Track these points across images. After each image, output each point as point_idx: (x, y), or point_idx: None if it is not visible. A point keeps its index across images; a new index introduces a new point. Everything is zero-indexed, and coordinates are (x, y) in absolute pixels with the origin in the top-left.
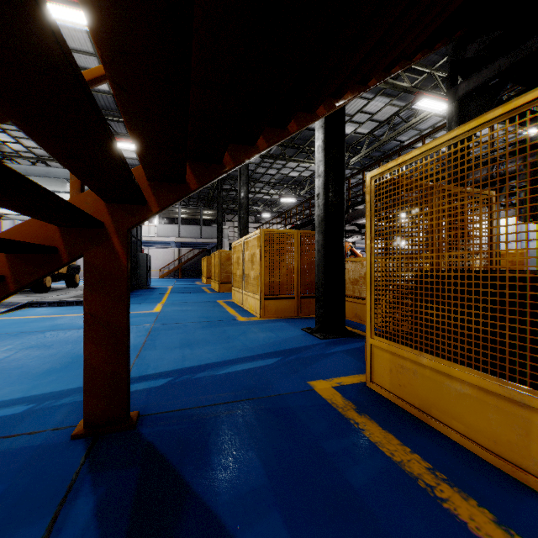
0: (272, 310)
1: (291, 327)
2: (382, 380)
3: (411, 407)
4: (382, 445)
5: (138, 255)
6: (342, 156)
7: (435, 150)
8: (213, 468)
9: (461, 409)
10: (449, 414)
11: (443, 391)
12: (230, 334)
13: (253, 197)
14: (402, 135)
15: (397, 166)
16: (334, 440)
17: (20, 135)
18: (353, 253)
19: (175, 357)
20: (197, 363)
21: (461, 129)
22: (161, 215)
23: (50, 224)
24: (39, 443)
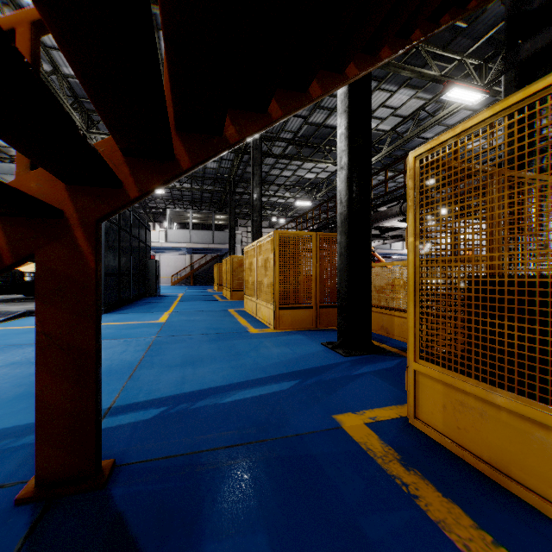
0: (288, 321)
1: (309, 341)
2: (430, 417)
3: (477, 460)
4: (447, 526)
5: (147, 261)
6: (369, 145)
7: (516, 107)
8: None
9: None
10: (541, 480)
11: (531, 445)
12: (240, 350)
13: (267, 201)
14: (427, 132)
15: (454, 137)
16: (378, 516)
17: None
18: (373, 259)
19: (173, 379)
20: (198, 387)
21: None
22: (173, 220)
23: None
24: None
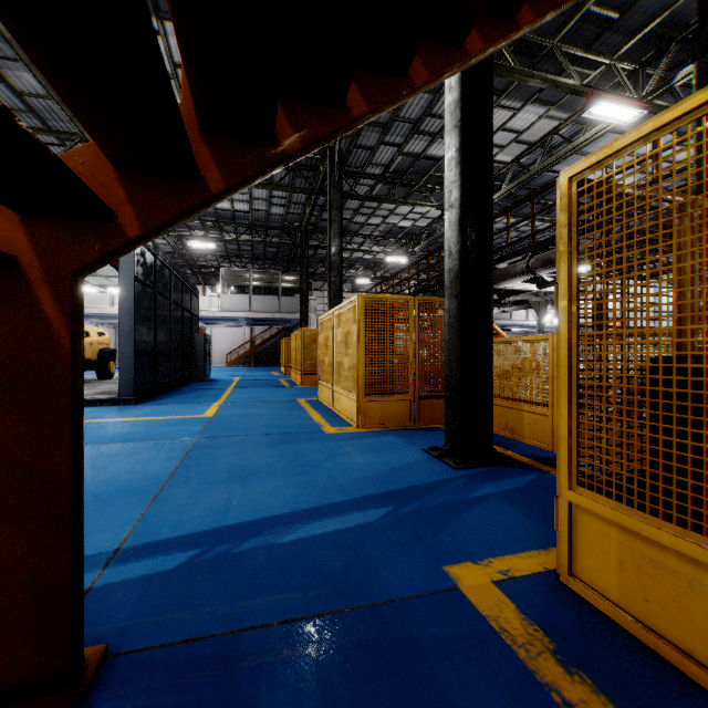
0: (376, 417)
1: (405, 445)
2: (597, 577)
3: (682, 657)
4: None
5: (193, 335)
6: (489, 173)
7: None
8: None
9: None
10: None
11: None
12: (310, 458)
13: (349, 258)
14: (561, 164)
15: (638, 141)
16: None
17: None
18: None
19: (214, 502)
20: (248, 516)
21: None
22: (228, 283)
23: None
24: None
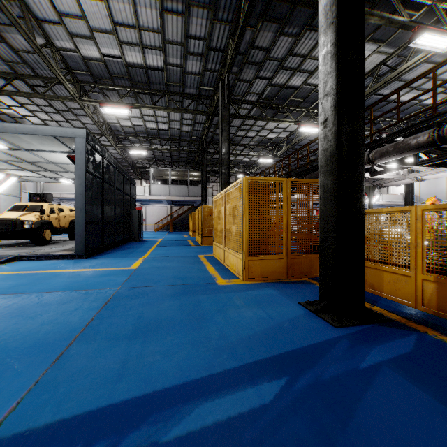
0: (257, 272)
1: (283, 298)
2: None
3: None
4: None
5: (131, 211)
6: (362, 63)
7: None
8: None
9: None
10: None
11: None
12: (205, 311)
13: (234, 160)
14: (384, 88)
15: None
16: None
17: (35, 109)
18: None
19: (110, 366)
20: (137, 389)
21: None
22: (155, 177)
23: None
24: None
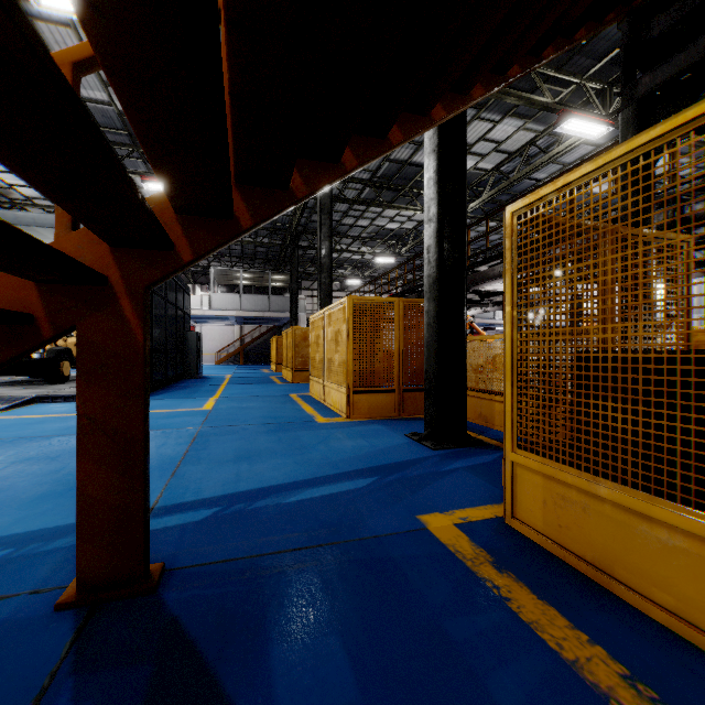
0: (364, 408)
1: (390, 432)
2: (530, 516)
3: (579, 561)
4: (540, 627)
5: (185, 333)
6: (463, 192)
7: (620, 161)
8: (271, 668)
9: (669, 572)
10: (646, 578)
11: (635, 540)
12: (306, 442)
13: (338, 258)
14: (539, 172)
15: (555, 192)
16: (464, 618)
17: None
18: (471, 331)
19: (226, 476)
20: (256, 485)
21: (668, 122)
22: (218, 282)
23: (20, 277)
24: (5, 616)
